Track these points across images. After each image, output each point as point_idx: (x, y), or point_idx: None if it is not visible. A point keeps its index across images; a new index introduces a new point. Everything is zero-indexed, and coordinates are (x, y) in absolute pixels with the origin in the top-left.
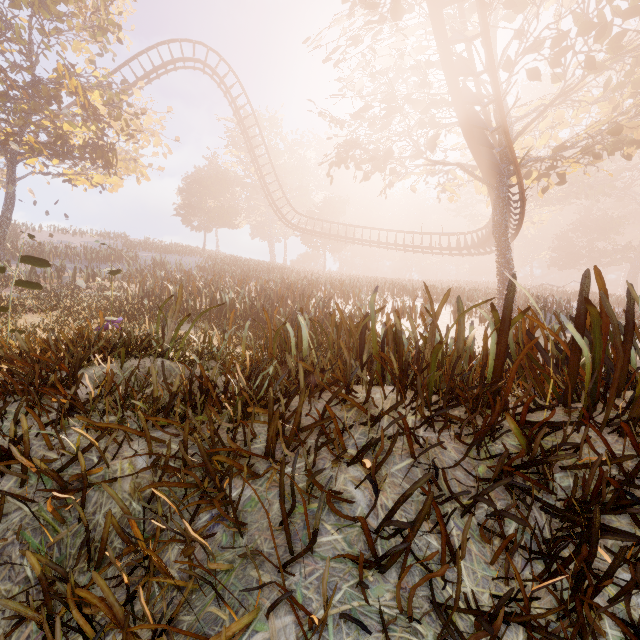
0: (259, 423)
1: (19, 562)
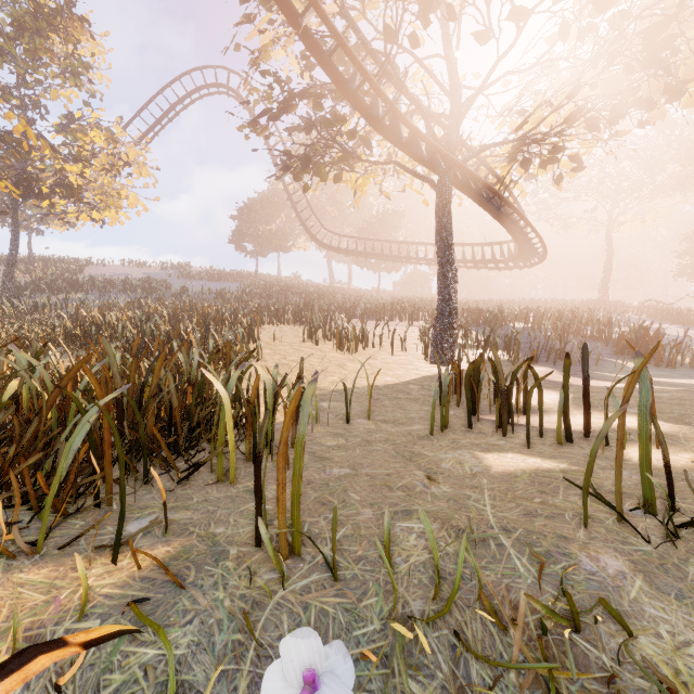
0: None
1: None
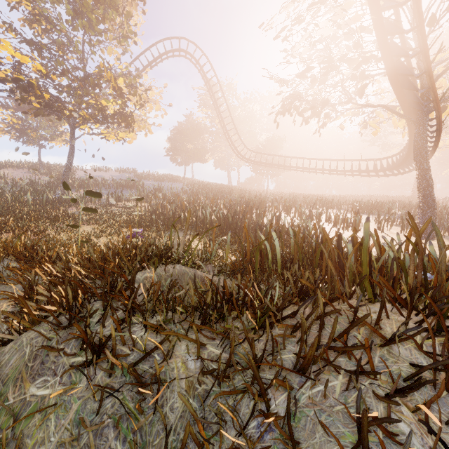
0: (276, 332)
1: (114, 443)
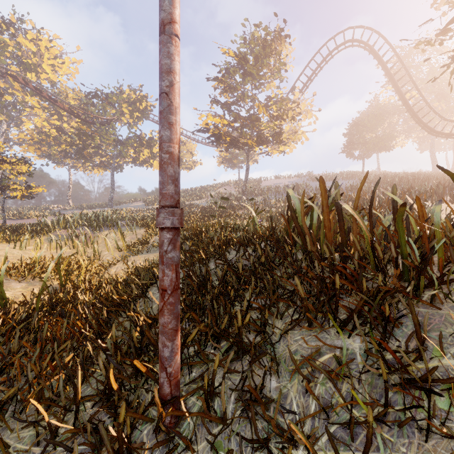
0: None
1: None
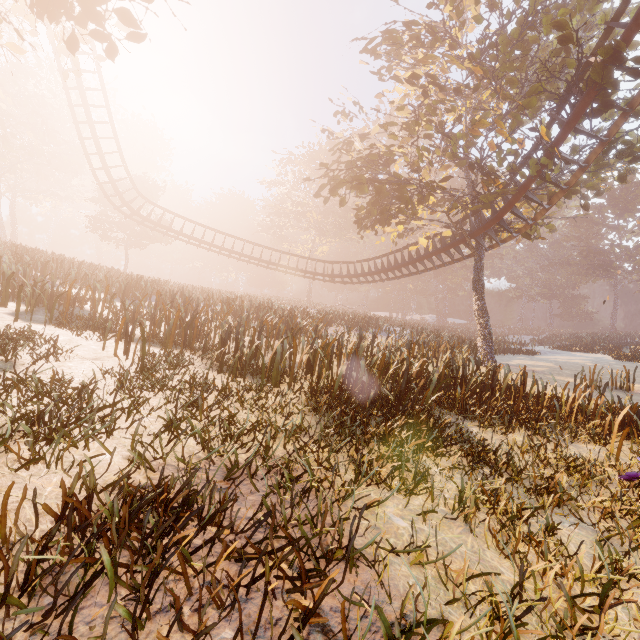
0: None
1: None
